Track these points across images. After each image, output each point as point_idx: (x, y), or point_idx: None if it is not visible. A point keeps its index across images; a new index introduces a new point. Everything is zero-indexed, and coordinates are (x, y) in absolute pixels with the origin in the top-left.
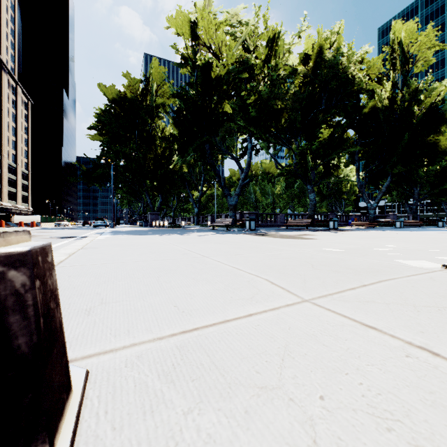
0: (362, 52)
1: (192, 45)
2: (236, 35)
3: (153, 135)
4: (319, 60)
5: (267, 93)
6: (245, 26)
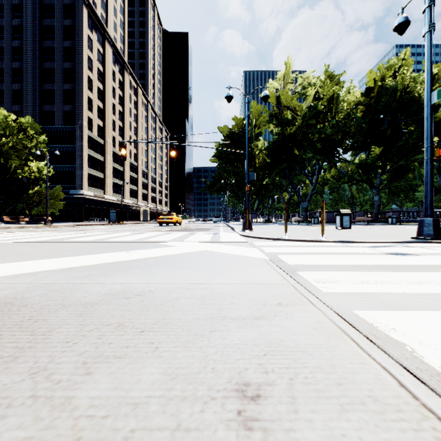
0: None
1: (277, 107)
2: (307, 95)
3: (252, 155)
4: (382, 89)
5: (329, 130)
6: (313, 86)
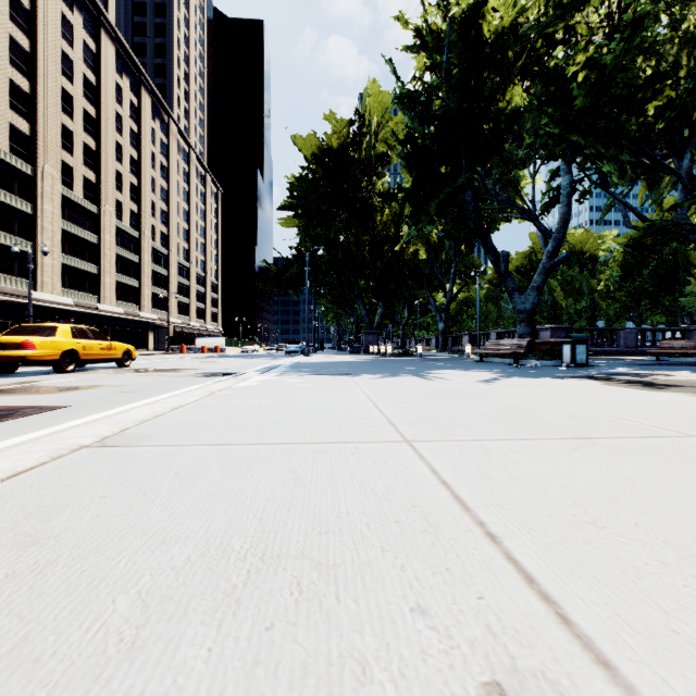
0: None
1: (437, 5)
2: None
3: (369, 204)
4: None
5: (616, 49)
6: None
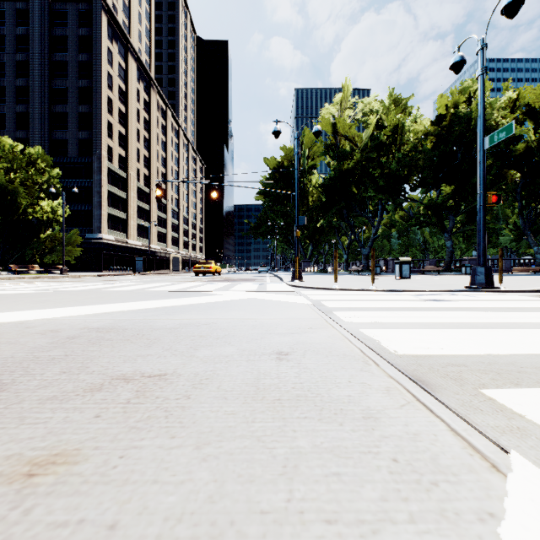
0: (506, 99)
1: (333, 137)
2: (368, 123)
3: (305, 192)
4: (455, 117)
5: (394, 165)
6: (376, 113)
